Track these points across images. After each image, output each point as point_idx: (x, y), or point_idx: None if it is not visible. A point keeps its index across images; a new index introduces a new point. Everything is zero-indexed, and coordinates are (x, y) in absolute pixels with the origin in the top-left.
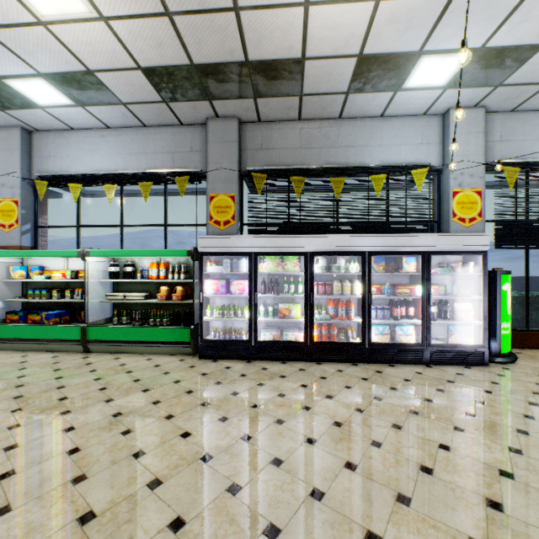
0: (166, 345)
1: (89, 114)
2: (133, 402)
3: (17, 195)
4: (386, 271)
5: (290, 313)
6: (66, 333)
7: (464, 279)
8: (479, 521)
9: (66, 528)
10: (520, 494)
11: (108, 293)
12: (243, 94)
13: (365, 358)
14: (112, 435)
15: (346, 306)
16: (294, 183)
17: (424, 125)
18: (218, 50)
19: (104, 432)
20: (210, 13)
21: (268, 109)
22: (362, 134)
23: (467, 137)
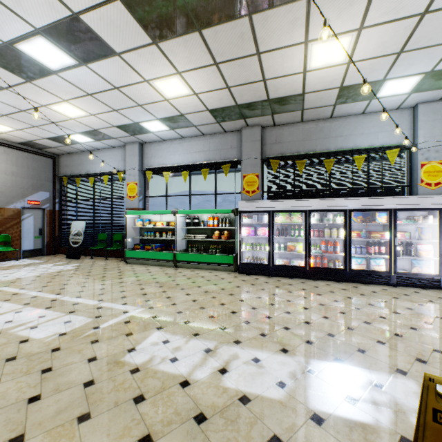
0: (219, 265)
1: (175, 133)
2: (211, 288)
3: (137, 180)
4: (363, 222)
5: (295, 248)
6: (165, 256)
7: (424, 227)
8: (386, 337)
9: (205, 318)
10: (416, 334)
11: (185, 234)
12: (265, 114)
13: (347, 279)
14: (208, 298)
15: (333, 244)
16: (298, 164)
17: (397, 116)
18: (252, 97)
19: (204, 296)
20: (249, 84)
21: (280, 119)
22: (348, 127)
23: (433, 123)
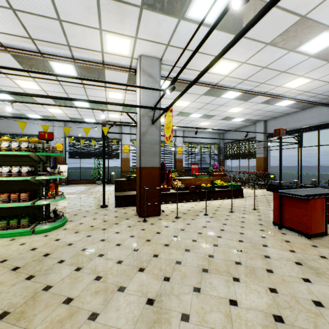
0: None
1: None
2: None
3: None
4: None
5: None
6: None
7: None
8: None
9: None
10: None
11: None
12: None
13: None
14: None
15: None
16: None
17: (49, 124)
18: None
19: None
20: None
21: None
22: (29, 125)
23: (59, 129)
